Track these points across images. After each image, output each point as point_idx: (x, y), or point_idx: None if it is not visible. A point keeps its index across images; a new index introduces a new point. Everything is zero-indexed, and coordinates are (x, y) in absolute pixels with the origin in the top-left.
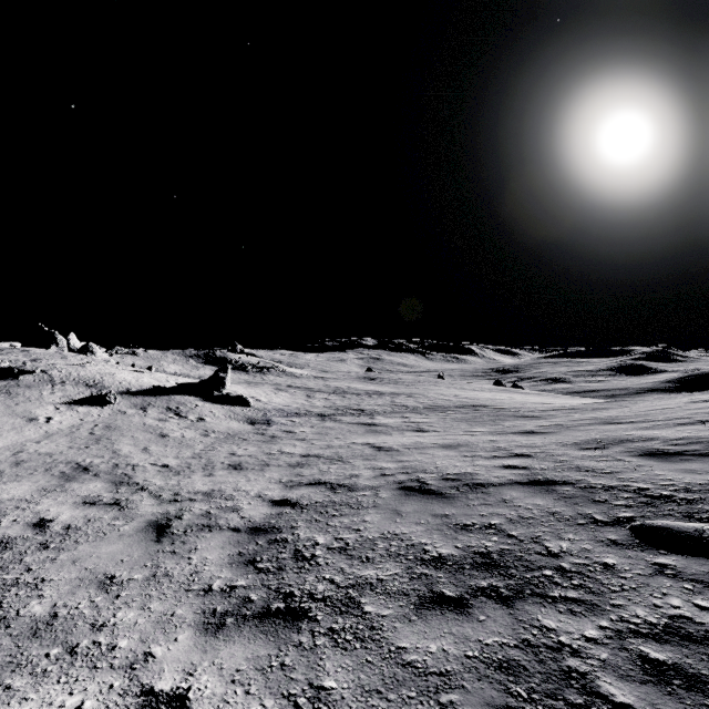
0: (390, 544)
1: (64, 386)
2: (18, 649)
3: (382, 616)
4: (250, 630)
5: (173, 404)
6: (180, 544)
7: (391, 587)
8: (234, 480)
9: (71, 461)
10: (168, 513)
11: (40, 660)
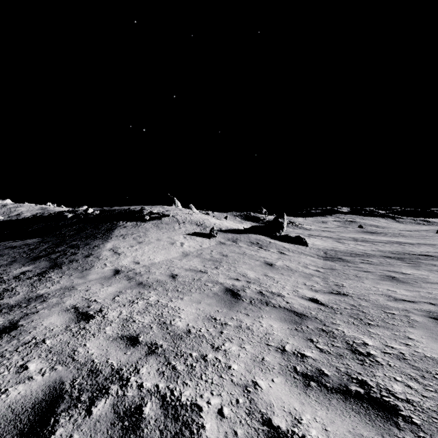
0: None
1: (185, 224)
2: None
3: None
4: None
5: (253, 240)
6: None
7: None
8: None
9: (214, 281)
10: None
11: None
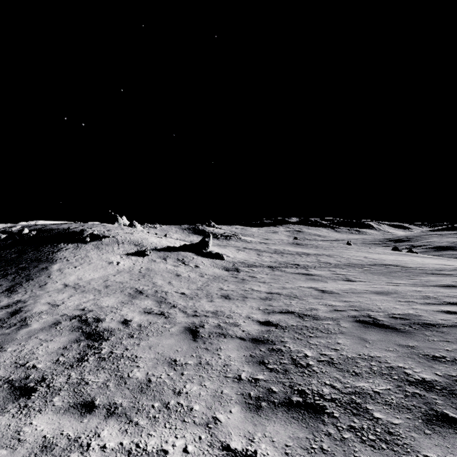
0: (370, 364)
1: (124, 244)
2: (135, 399)
3: (394, 424)
4: (283, 415)
5: (180, 257)
6: (209, 344)
7: (390, 400)
8: (228, 305)
9: (132, 287)
10: (195, 323)
11: (150, 409)
